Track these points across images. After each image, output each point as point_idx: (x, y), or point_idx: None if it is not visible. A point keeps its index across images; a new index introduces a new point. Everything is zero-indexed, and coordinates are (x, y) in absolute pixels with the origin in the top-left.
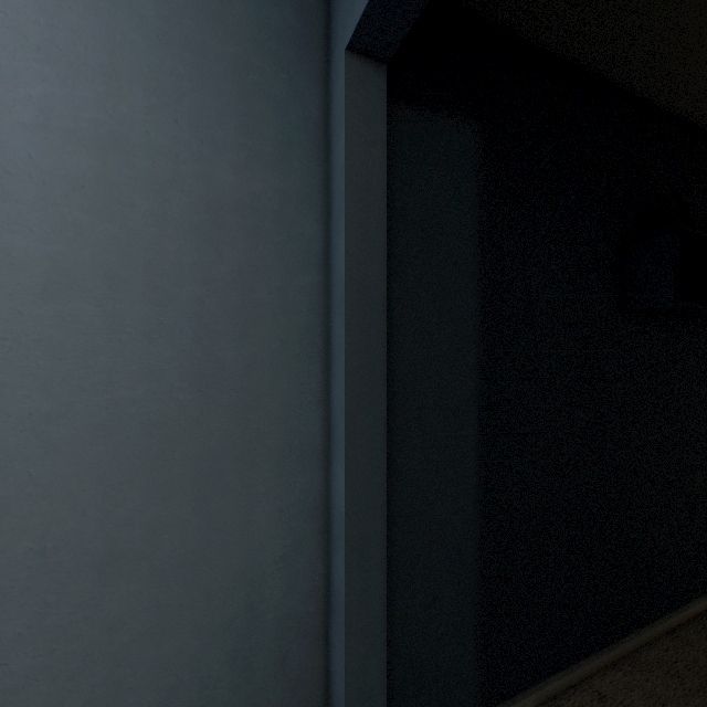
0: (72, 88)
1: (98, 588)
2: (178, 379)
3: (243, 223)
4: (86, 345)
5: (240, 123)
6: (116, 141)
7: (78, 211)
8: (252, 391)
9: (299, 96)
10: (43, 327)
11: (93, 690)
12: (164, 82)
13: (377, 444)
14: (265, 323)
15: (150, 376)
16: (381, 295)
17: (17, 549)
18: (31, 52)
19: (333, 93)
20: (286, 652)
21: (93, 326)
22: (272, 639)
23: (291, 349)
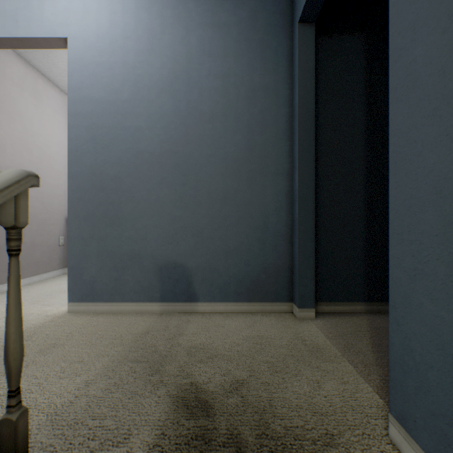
0: (215, 63)
1: (222, 206)
2: (242, 146)
3: (262, 94)
4: (219, 135)
5: (261, 60)
6: (226, 75)
7: (217, 97)
8: (265, 151)
9: (281, 45)
10: (209, 131)
11: (220, 236)
12: (238, 54)
13: (310, 165)
14: (269, 127)
15: (235, 145)
16: (312, 109)
17: (203, 191)
18: (206, 55)
19: (294, 40)
20: (277, 244)
21: (220, 130)
22: (272, 237)
23: (278, 136)
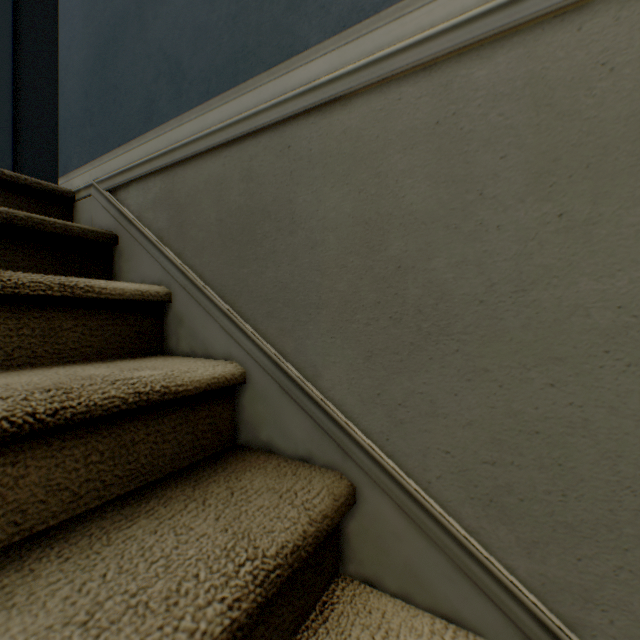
0: None
1: None
2: None
3: None
4: None
5: None
6: None
7: None
8: None
9: None
10: None
11: None
12: None
13: (6, 34)
14: None
15: None
16: None
17: None
18: None
19: None
20: None
21: None
22: None
23: None
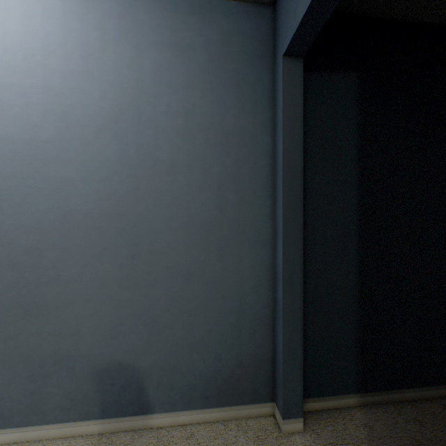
0: (176, 96)
1: (185, 284)
2: (212, 206)
3: (237, 140)
4: (181, 192)
5: (235, 97)
6: (190, 113)
7: (178, 141)
8: (240, 212)
9: (261, 80)
10: (168, 185)
11: (183, 323)
12: (207, 86)
13: (298, 236)
14: (246, 182)
15: (202, 204)
16: (300, 166)
17: (160, 265)
18: (164, 85)
19: (276, 75)
20: (255, 329)
21: (183, 184)
22: (249, 322)
23: (257, 194)
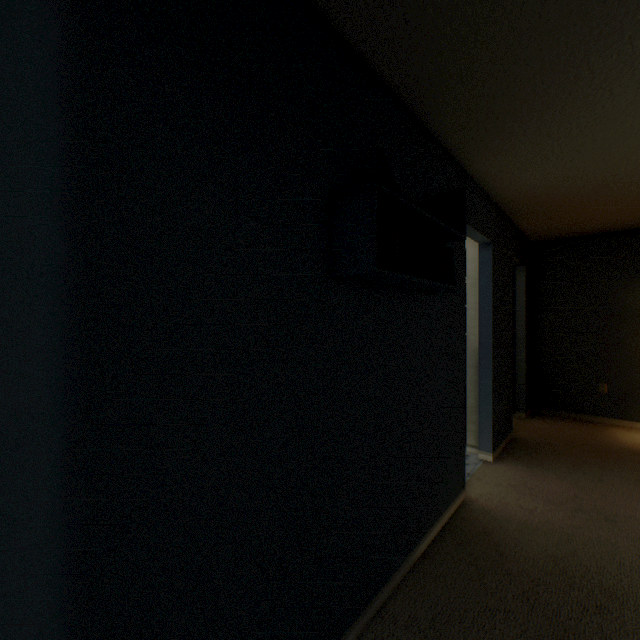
0: None
1: None
2: None
3: None
4: None
5: None
6: None
7: None
8: None
9: None
10: None
11: None
12: None
13: None
14: None
15: None
16: None
17: None
18: None
19: None
20: None
21: None
22: None
23: None
